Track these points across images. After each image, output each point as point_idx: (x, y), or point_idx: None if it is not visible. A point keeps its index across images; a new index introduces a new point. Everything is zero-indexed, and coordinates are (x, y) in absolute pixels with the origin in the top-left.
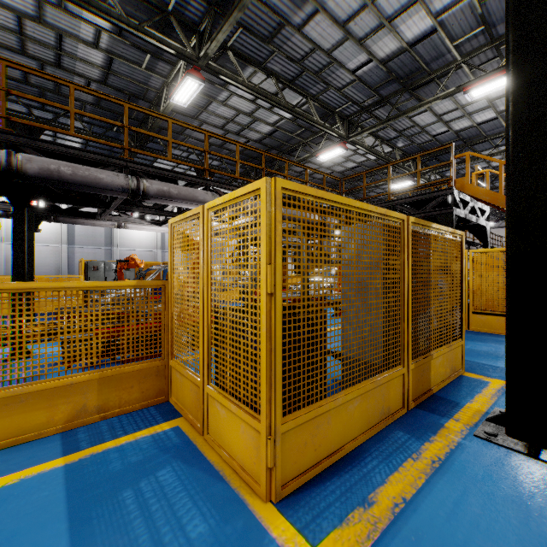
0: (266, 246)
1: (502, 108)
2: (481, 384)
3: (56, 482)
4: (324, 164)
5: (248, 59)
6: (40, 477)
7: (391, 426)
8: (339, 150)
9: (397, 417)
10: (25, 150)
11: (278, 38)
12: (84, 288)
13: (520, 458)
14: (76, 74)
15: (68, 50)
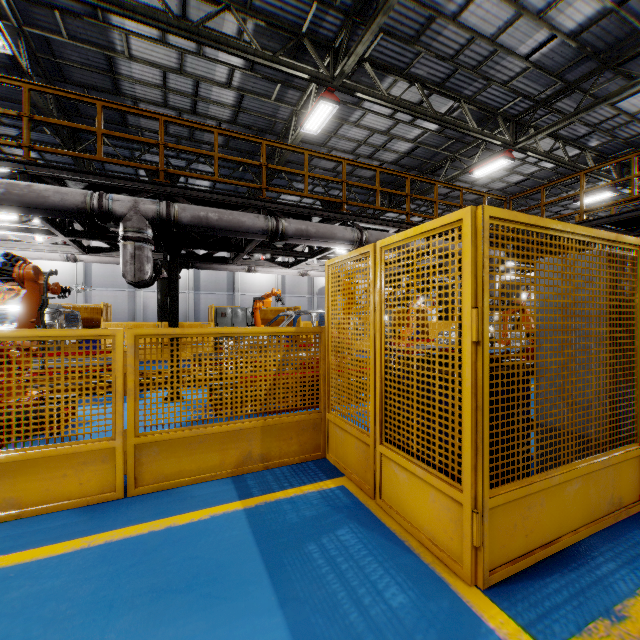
0: (471, 287)
1: None
2: None
3: (242, 524)
4: (478, 181)
5: (387, 68)
6: (226, 516)
7: (624, 523)
8: (502, 162)
9: (630, 512)
10: (177, 200)
11: (426, 35)
12: (249, 334)
13: None
14: (209, 118)
15: (203, 95)
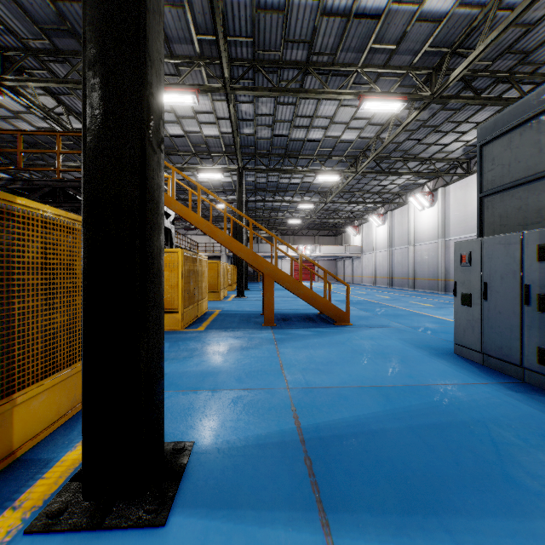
0: None
1: (188, 129)
2: None
3: None
4: None
5: None
6: None
7: None
8: None
9: None
10: None
11: None
12: None
13: (77, 542)
14: None
15: None
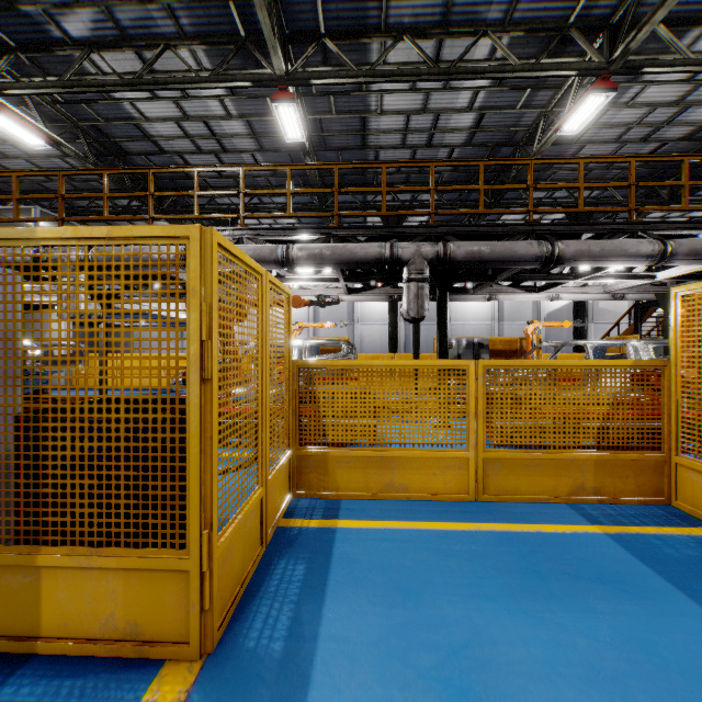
0: None
1: None
2: None
3: (613, 545)
4: None
5: (692, 20)
6: (590, 535)
7: None
8: None
9: None
10: (446, 239)
11: None
12: (581, 367)
13: None
14: (442, 147)
15: (441, 126)
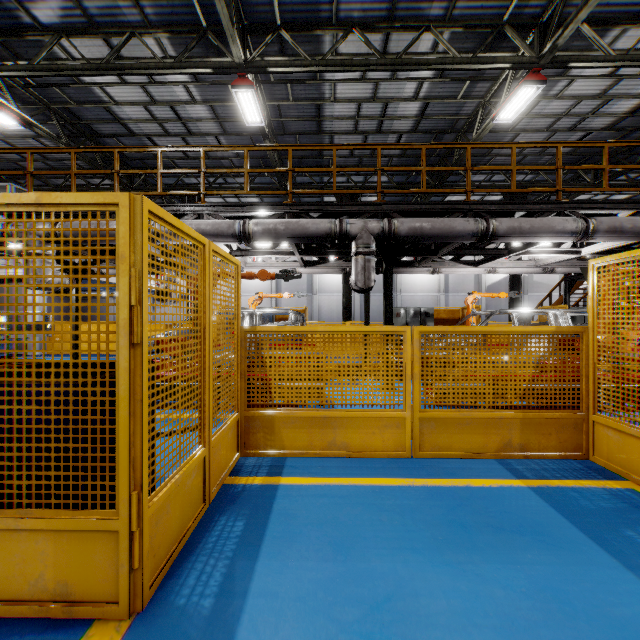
0: None
1: None
2: None
3: (534, 498)
4: None
5: (613, 20)
6: (514, 489)
7: None
8: None
9: None
10: (391, 216)
11: None
12: (509, 332)
13: None
14: (391, 133)
15: (389, 114)
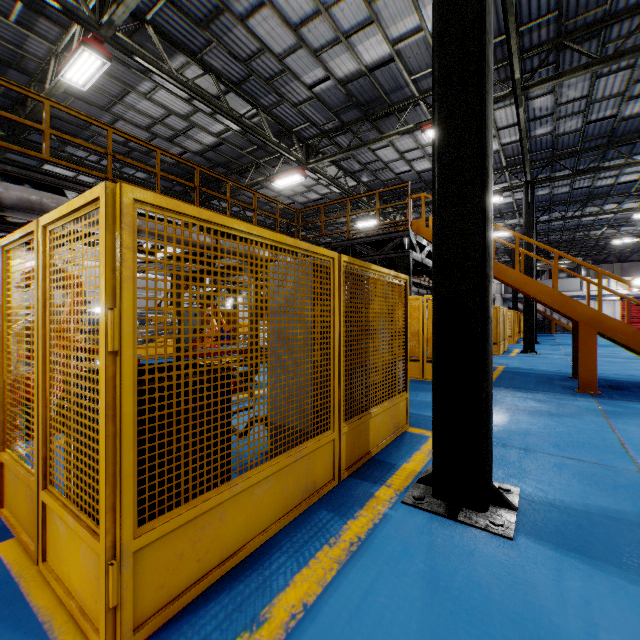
0: (106, 283)
1: None
2: (422, 439)
3: None
4: (283, 192)
5: (177, 44)
6: None
7: (316, 505)
8: (298, 177)
9: (324, 492)
10: None
11: (216, 25)
12: None
13: (441, 522)
14: None
15: None
